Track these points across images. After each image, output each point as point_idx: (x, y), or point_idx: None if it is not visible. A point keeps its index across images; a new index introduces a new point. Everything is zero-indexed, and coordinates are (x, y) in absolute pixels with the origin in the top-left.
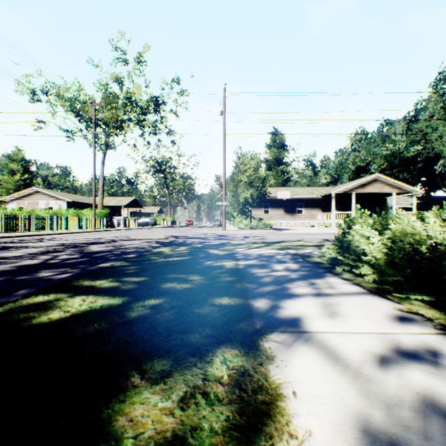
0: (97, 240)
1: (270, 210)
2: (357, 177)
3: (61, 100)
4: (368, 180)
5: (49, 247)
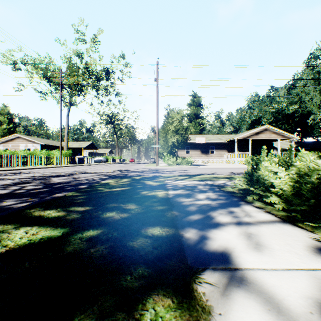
0: (60, 174)
1: (190, 151)
2: (252, 127)
3: (36, 69)
4: (260, 129)
5: (20, 179)
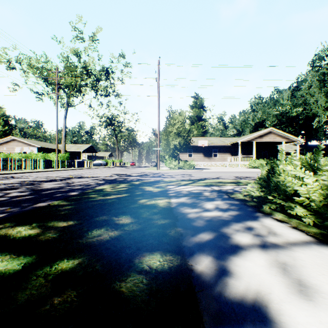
0: (54, 178)
1: (192, 154)
2: (256, 130)
3: (32, 68)
4: (265, 132)
5: (7, 185)
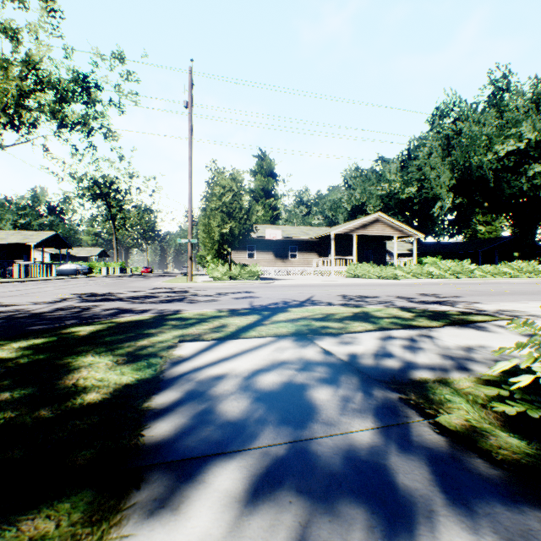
0: None
1: (256, 254)
2: (353, 218)
3: None
4: (370, 219)
5: None
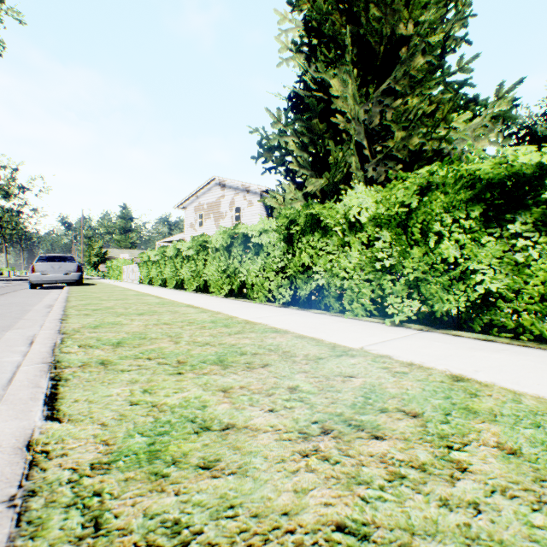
0: None
1: None
2: None
3: None
4: None
5: None
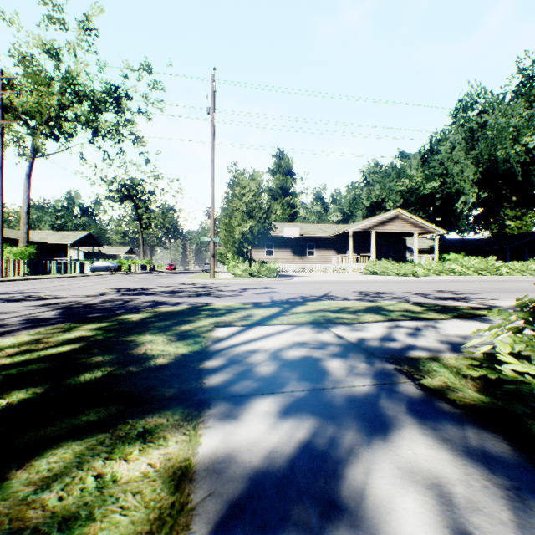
0: None
1: (274, 251)
2: (372, 215)
3: None
4: (389, 216)
5: None
